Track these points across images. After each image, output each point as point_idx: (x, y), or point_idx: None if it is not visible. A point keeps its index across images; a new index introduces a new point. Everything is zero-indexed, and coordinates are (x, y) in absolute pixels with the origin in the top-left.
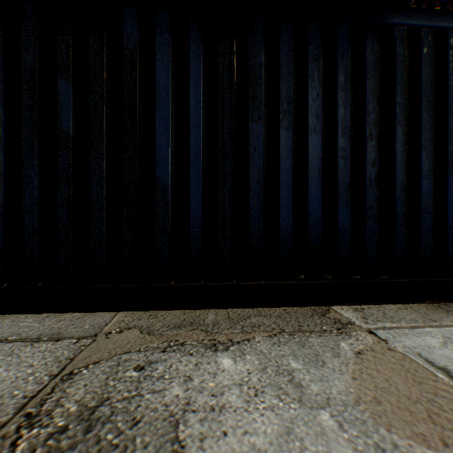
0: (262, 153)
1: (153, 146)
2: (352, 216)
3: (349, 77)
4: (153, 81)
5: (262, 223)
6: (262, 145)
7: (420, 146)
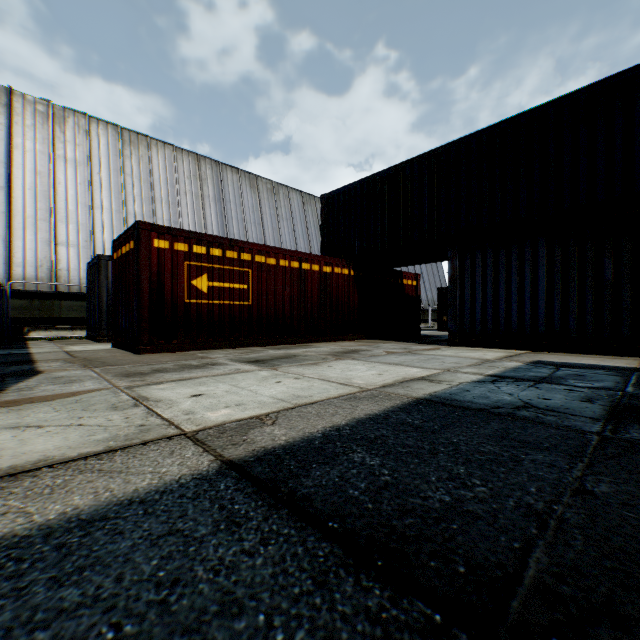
0: None
1: None
2: None
3: None
4: None
5: None
6: None
7: None
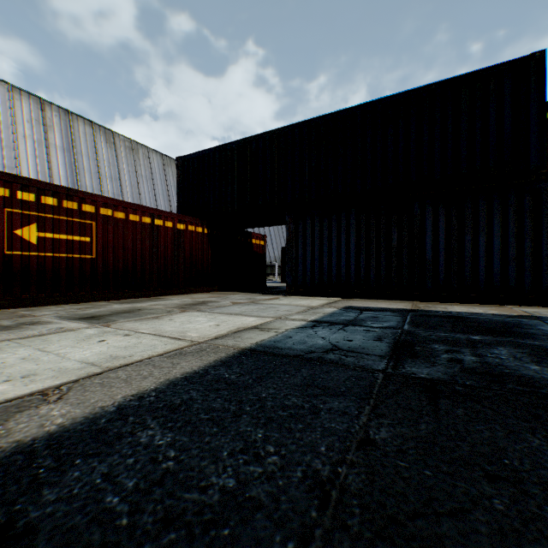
0: (470, 246)
1: (425, 247)
2: (517, 270)
3: (514, 213)
4: (425, 225)
5: (470, 273)
6: (470, 244)
7: None
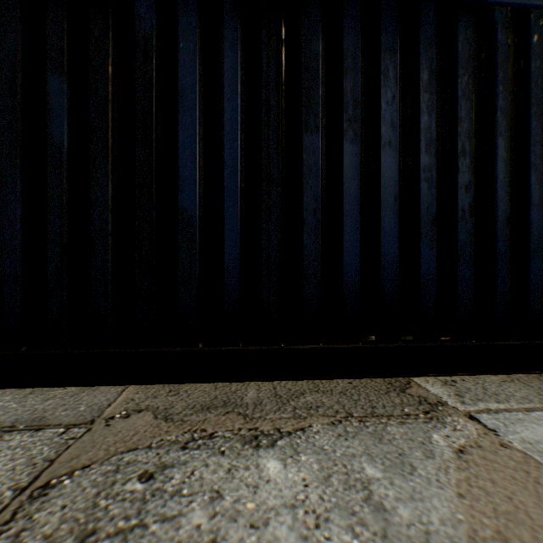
0: (319, 174)
1: (175, 165)
2: (439, 257)
3: (435, 74)
4: (175, 78)
5: (320, 267)
6: (319, 163)
7: (528, 166)
